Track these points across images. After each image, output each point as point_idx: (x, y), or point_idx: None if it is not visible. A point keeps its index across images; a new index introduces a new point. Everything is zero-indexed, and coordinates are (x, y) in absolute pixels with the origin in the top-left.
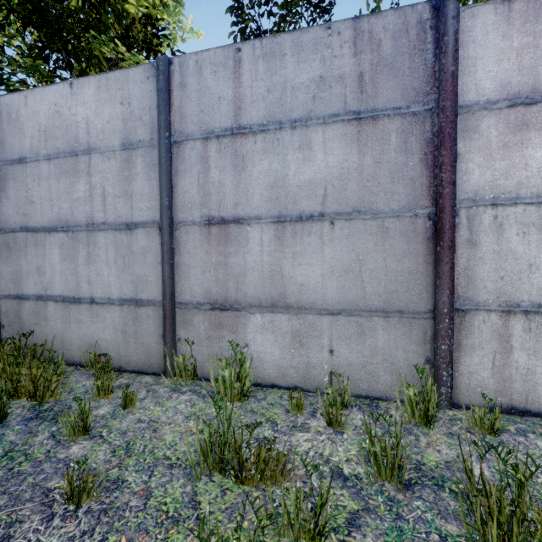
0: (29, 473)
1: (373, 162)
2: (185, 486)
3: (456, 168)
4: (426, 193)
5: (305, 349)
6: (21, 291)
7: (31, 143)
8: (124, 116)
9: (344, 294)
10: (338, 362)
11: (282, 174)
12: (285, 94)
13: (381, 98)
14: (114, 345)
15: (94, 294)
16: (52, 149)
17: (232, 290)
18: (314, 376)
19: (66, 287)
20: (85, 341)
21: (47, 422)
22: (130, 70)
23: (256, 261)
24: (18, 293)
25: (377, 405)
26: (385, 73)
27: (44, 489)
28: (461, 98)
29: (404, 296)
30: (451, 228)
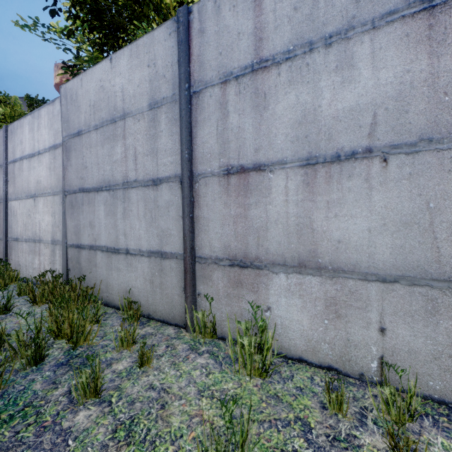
0: (28, 445)
1: None
2: None
3: None
4: None
5: (343, 322)
6: (80, 242)
7: (85, 117)
8: (150, 77)
9: (403, 255)
10: (392, 346)
11: (312, 106)
12: (317, 6)
13: None
14: (144, 293)
15: (128, 245)
16: (98, 120)
17: (252, 246)
18: (356, 358)
19: (109, 239)
20: (123, 288)
21: (71, 371)
22: (155, 32)
23: (279, 212)
24: (78, 243)
25: None
26: None
27: None
28: None
29: None
30: None
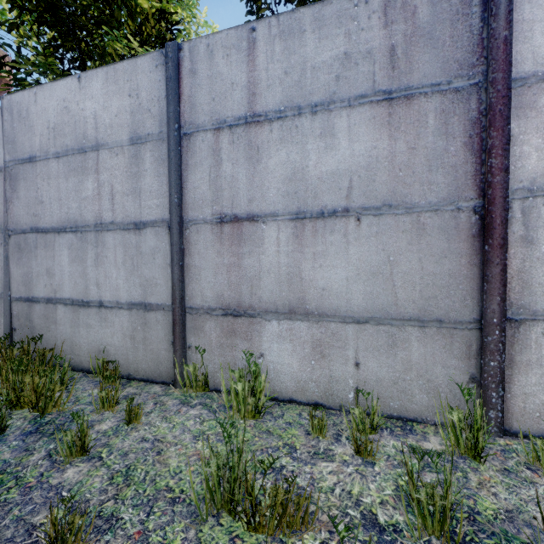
0: (16, 503)
1: (406, 148)
2: (188, 530)
3: (509, 152)
4: (471, 182)
5: (327, 361)
6: (32, 294)
7: (41, 141)
8: (132, 109)
9: (372, 300)
10: (365, 377)
11: (301, 166)
12: (305, 75)
13: (416, 74)
14: (123, 351)
15: (102, 297)
16: (60, 146)
17: (246, 295)
18: (337, 392)
19: (75, 290)
20: (94, 347)
21: (45, 437)
22: (139, 59)
23: (272, 262)
24: (28, 296)
25: (411, 428)
26: (422, 44)
27: (29, 525)
28: (515, 69)
29: (443, 303)
30: (503, 223)
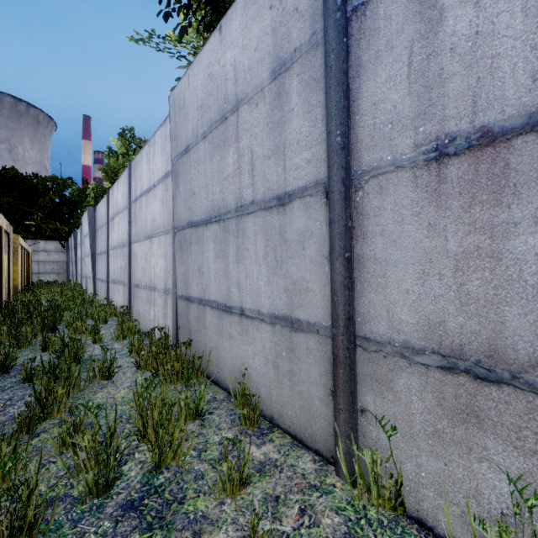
0: None
1: None
2: None
3: None
4: None
5: None
6: (189, 293)
7: (192, 126)
8: (273, 25)
9: None
10: None
11: None
12: None
13: None
14: (265, 381)
15: (243, 303)
16: (206, 124)
17: (518, 331)
18: None
19: (219, 291)
20: (236, 365)
21: (138, 532)
22: None
23: None
24: (187, 294)
25: None
26: None
27: None
28: None
29: None
30: None
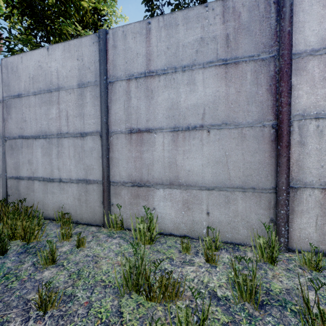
0: (17, 289)
1: (235, 91)
2: (114, 301)
3: (291, 94)
4: (270, 111)
5: (191, 211)
6: (19, 174)
7: (25, 85)
8: (79, 67)
9: (216, 177)
10: (212, 220)
11: (176, 101)
12: (178, 50)
13: (240, 50)
14: (73, 207)
15: (61, 176)
16: (36, 88)
17: (145, 174)
18: (197, 229)
19: (45, 172)
20: (56, 205)
21: (30, 255)
22: (83, 39)
23: (160, 156)
24: (17, 175)
25: (238, 248)
26: (243, 33)
27: (25, 299)
28: (294, 48)
29: (256, 178)
30: (288, 133)
